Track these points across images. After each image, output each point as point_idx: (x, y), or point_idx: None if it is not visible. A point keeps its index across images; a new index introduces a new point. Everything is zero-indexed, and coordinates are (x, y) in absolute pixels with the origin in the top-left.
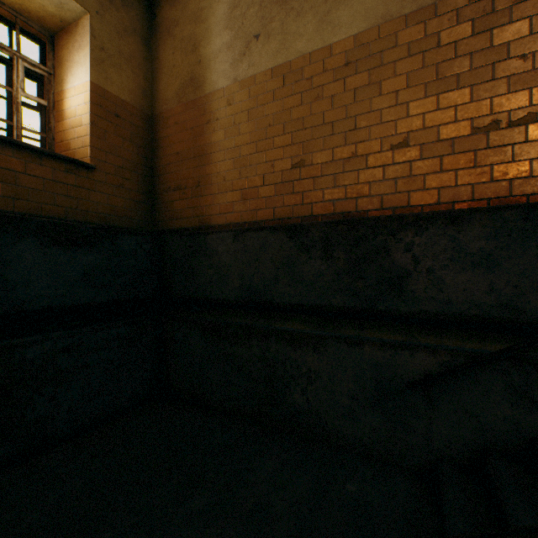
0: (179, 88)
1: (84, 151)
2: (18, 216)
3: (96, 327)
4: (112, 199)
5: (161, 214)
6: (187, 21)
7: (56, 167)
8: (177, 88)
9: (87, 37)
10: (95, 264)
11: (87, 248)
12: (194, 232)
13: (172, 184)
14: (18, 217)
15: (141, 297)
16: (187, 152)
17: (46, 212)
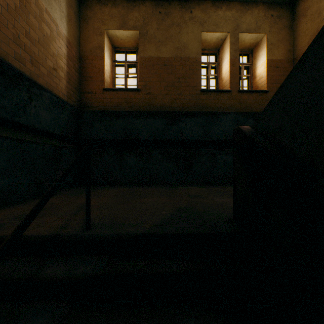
0: (309, 39)
1: (263, 87)
2: (248, 112)
3: None
4: None
5: None
6: (314, 4)
7: (255, 95)
8: (308, 40)
9: (265, 44)
10: None
11: None
12: None
13: None
14: (248, 112)
15: None
16: None
17: (253, 111)
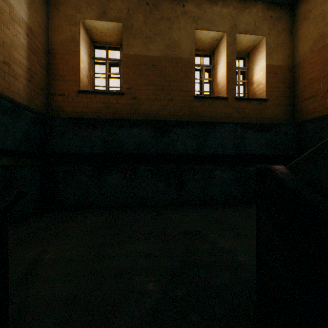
0: (311, 44)
1: (262, 94)
2: (247, 122)
3: (270, 164)
4: (273, 111)
5: (299, 114)
6: (317, 6)
7: (254, 104)
8: (310, 45)
9: (263, 47)
10: (269, 138)
11: (267, 132)
12: (323, 118)
13: (306, 96)
14: (247, 123)
15: (289, 154)
16: (317, 76)
17: (251, 121)
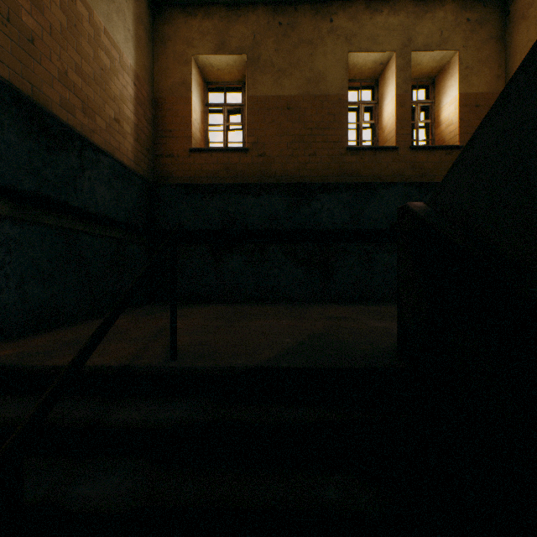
0: None
1: (454, 140)
2: (426, 182)
3: None
4: None
5: None
6: None
7: (440, 154)
8: None
9: (455, 67)
10: None
11: None
12: None
13: None
14: (426, 182)
15: None
16: None
17: (435, 180)
